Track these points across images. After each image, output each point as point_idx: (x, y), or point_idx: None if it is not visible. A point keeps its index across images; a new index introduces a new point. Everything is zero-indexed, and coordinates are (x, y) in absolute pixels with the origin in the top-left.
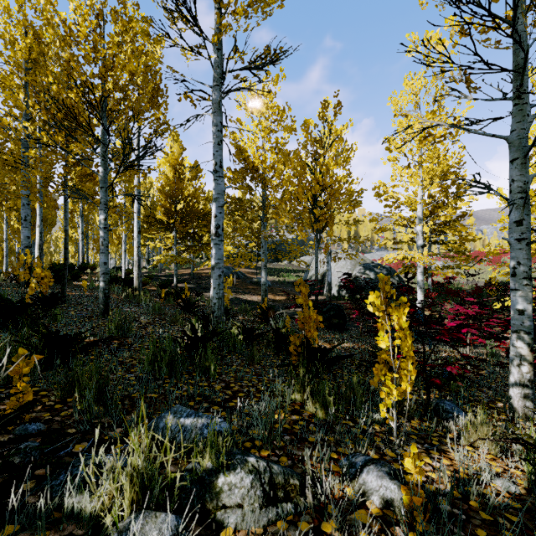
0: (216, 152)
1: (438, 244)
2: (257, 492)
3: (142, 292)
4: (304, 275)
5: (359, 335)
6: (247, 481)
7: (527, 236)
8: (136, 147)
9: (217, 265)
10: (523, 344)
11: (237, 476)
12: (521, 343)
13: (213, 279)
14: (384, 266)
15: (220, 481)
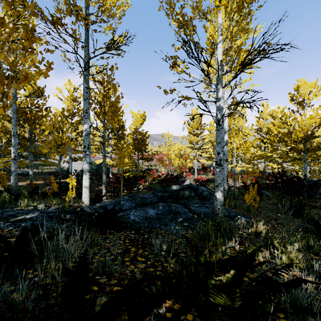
0: (14, 128)
1: None
2: (44, 206)
3: None
4: (57, 168)
5: None
6: (42, 205)
7: (105, 165)
8: None
9: (15, 171)
10: (104, 186)
11: (41, 205)
12: (104, 186)
13: (12, 176)
14: (101, 163)
15: (38, 206)
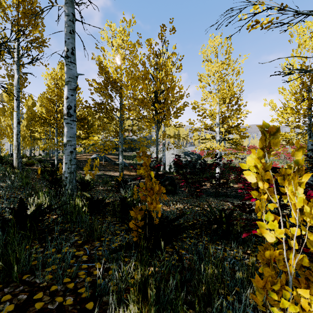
0: (68, 39)
1: (226, 140)
2: None
3: (19, 170)
4: None
5: (185, 197)
6: None
7: None
8: (16, 55)
9: (68, 143)
10: None
11: None
12: None
13: (64, 155)
14: (196, 153)
15: None
